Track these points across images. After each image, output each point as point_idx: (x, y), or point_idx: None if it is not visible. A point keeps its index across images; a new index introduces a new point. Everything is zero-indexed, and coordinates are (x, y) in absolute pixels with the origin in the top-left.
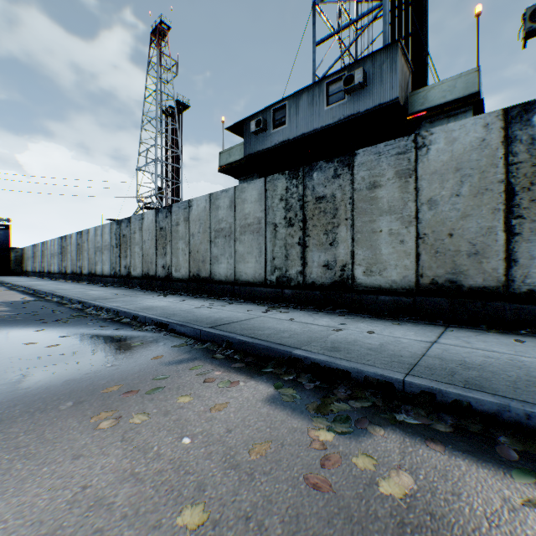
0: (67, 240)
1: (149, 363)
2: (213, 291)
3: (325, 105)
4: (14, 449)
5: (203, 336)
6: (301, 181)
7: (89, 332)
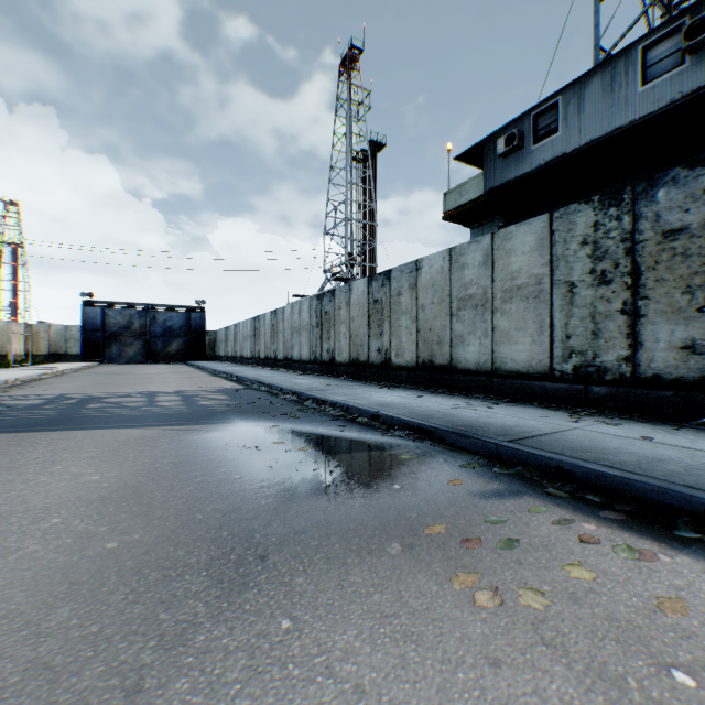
0: (260, 321)
1: (452, 491)
2: (455, 385)
3: (637, 84)
4: (381, 616)
5: (504, 454)
6: (626, 208)
7: (330, 432)
